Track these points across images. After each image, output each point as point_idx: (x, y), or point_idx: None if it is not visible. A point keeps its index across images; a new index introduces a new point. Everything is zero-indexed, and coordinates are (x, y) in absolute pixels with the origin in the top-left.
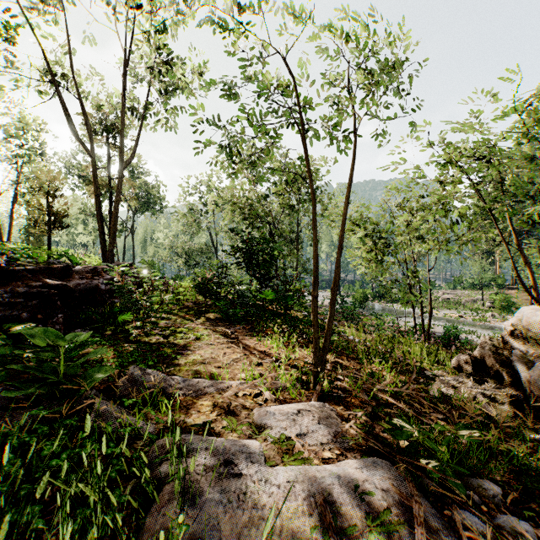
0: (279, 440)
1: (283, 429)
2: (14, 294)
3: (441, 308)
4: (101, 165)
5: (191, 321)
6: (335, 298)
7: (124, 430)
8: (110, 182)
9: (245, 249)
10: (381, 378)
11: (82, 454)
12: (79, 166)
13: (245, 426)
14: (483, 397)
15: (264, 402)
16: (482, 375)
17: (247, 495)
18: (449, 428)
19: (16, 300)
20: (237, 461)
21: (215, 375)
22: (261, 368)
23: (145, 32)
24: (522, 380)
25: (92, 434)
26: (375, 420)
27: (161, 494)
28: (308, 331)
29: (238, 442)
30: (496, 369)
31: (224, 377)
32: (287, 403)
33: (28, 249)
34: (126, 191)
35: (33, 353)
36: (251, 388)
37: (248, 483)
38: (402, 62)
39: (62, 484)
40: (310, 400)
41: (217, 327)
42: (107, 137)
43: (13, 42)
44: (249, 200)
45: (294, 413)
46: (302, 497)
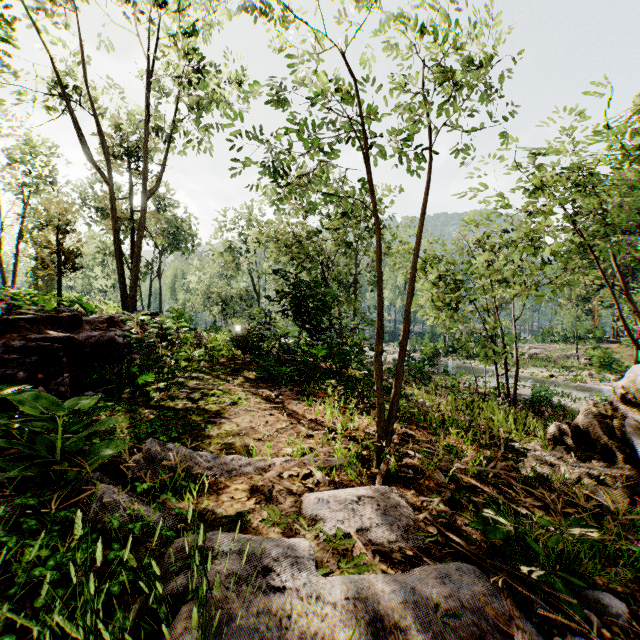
0: (335, 536)
1: (339, 522)
2: (8, 348)
3: (528, 365)
4: (122, 196)
5: (226, 381)
6: (404, 354)
7: (133, 526)
8: (132, 215)
9: (292, 294)
10: (461, 453)
11: (76, 559)
12: (97, 197)
13: (291, 518)
14: (588, 478)
15: (315, 485)
16: (585, 450)
17: (292, 619)
18: (550, 519)
19: (11, 356)
20: (280, 568)
21: (254, 450)
22: (311, 440)
23: (173, 35)
24: (639, 458)
25: (92, 530)
26: (456, 509)
27: (177, 618)
28: (369, 393)
29: (281, 542)
30: (603, 443)
31: (265, 453)
32: (344, 487)
33: (33, 295)
34: (152, 226)
35: (22, 423)
36: (298, 467)
37: (294, 601)
38: (487, 58)
39: (28, 620)
40: (373, 482)
41: (258, 389)
42: (129, 161)
43: (6, 39)
44: (297, 236)
45: (353, 501)
46: (366, 620)
